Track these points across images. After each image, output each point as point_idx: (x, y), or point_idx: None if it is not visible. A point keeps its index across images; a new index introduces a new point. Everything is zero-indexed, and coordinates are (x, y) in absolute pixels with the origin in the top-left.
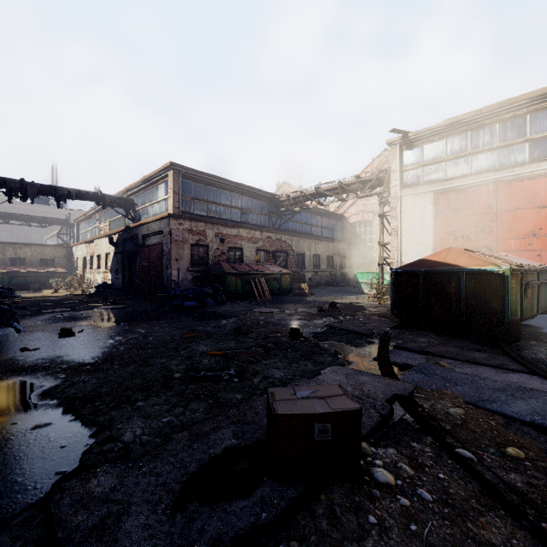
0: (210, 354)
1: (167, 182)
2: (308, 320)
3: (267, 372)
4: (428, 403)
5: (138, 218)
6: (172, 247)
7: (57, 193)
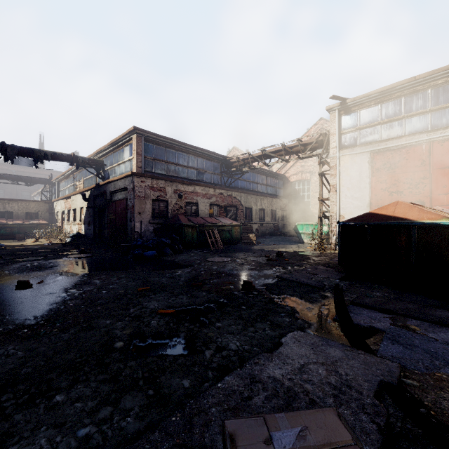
0: (160, 313)
1: (131, 145)
2: (259, 271)
3: (220, 340)
4: (429, 398)
5: (107, 177)
6: (135, 202)
7: (35, 154)
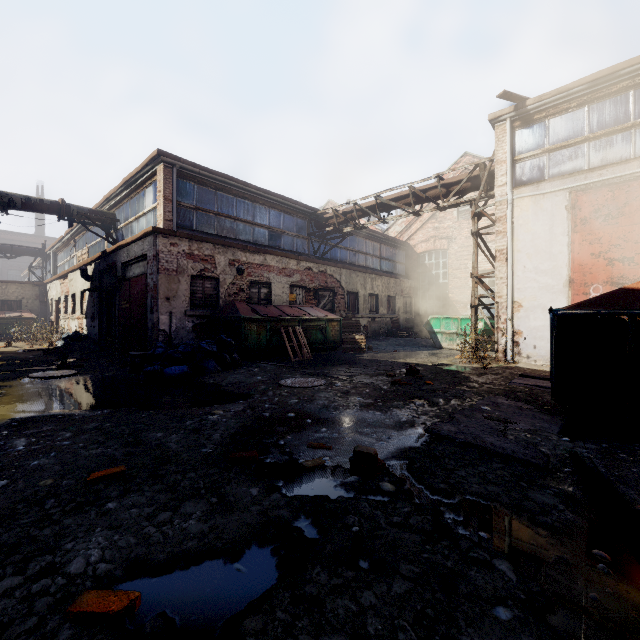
0: (80, 612)
1: (155, 183)
2: (383, 410)
3: None
4: None
5: (120, 240)
6: (159, 279)
7: None
